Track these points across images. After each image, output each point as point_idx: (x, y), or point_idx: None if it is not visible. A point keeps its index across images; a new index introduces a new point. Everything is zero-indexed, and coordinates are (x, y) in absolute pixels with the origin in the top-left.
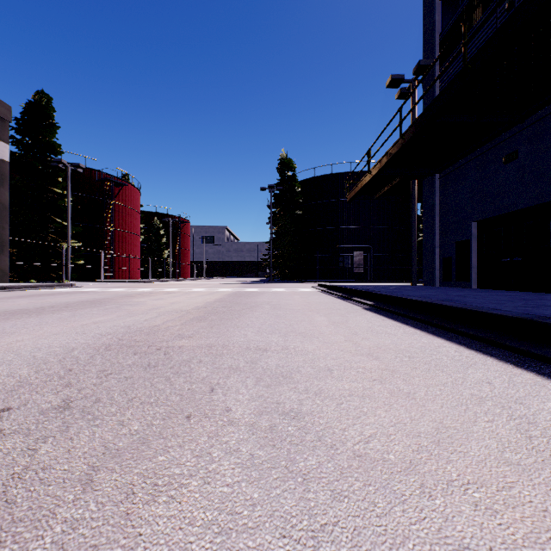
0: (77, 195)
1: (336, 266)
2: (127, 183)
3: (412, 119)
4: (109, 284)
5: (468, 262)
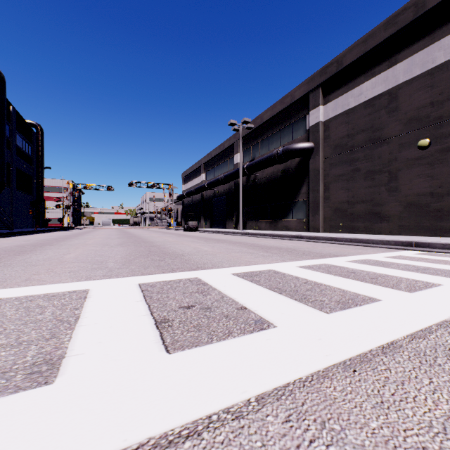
0: None
1: None
2: None
3: None
4: None
5: None
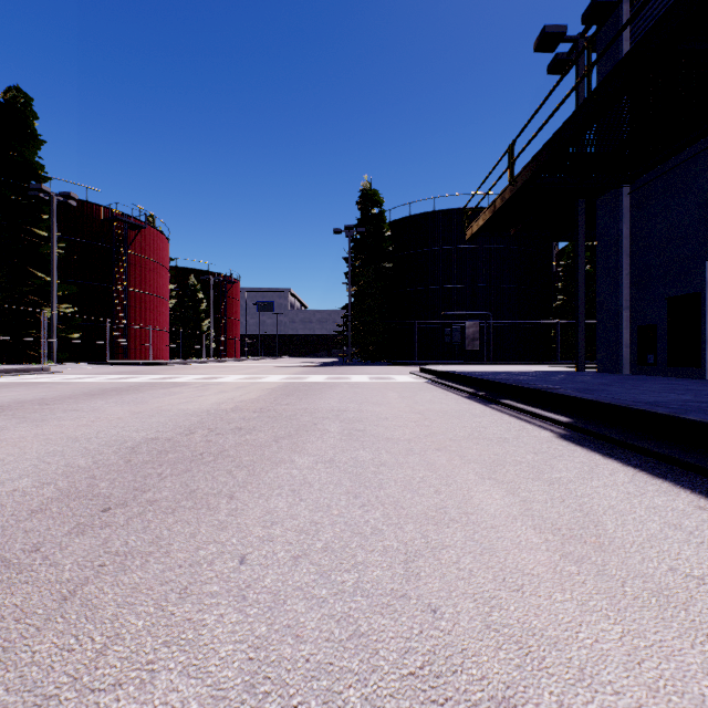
0: (74, 240)
1: (440, 341)
2: (148, 226)
3: (578, 99)
4: (112, 368)
5: (698, 332)
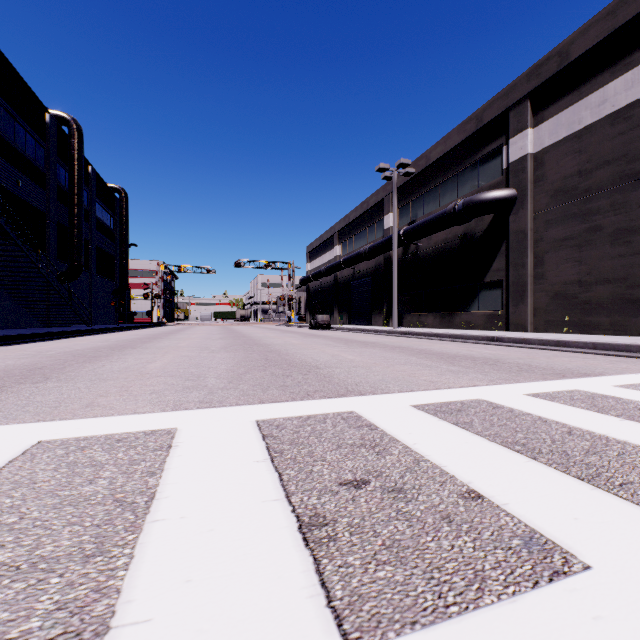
0: None
1: None
2: None
3: None
4: None
5: None
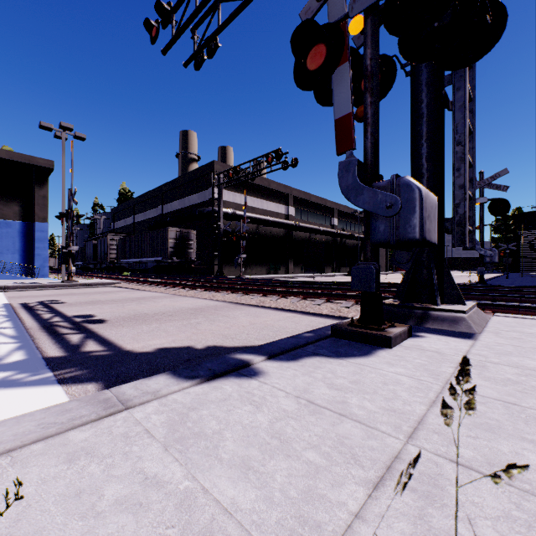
0: None
1: None
2: None
3: None
4: None
5: None
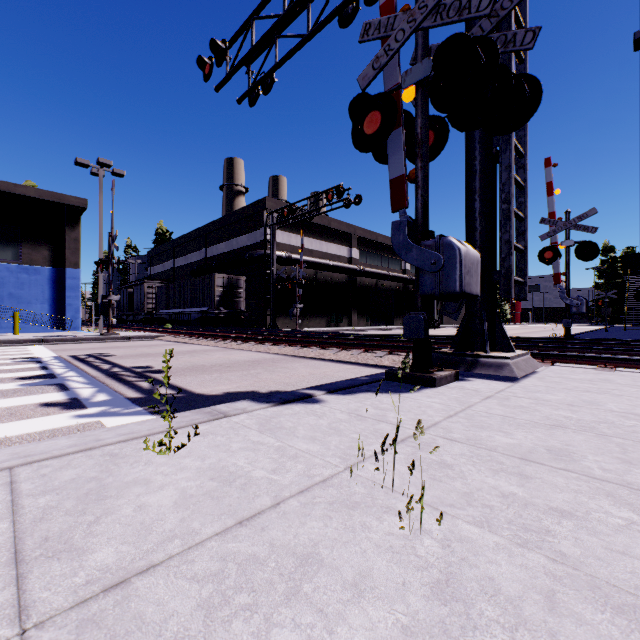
0: None
1: None
2: None
3: None
4: None
5: None
